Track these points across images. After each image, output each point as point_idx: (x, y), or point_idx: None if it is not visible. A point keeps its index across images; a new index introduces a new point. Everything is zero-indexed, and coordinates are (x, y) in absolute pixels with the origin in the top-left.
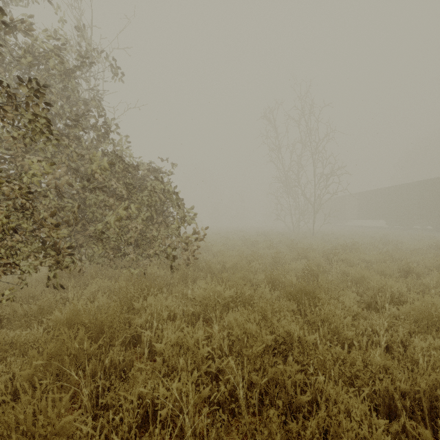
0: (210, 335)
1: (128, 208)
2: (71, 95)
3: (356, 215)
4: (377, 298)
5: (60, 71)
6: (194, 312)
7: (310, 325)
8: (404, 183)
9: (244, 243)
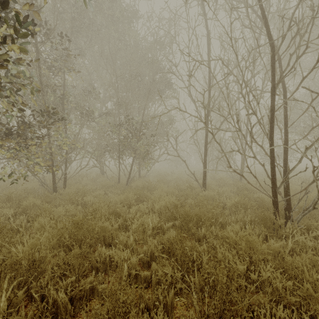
0: None
1: None
2: None
3: None
4: None
5: None
6: None
7: None
8: None
9: None
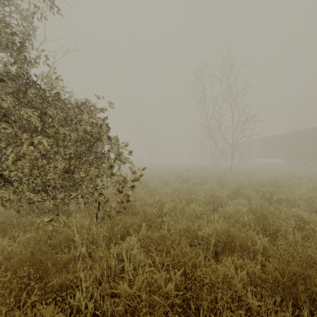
0: None
1: (52, 145)
2: None
3: (259, 155)
4: None
5: None
6: (115, 314)
7: None
8: (300, 130)
9: (177, 179)
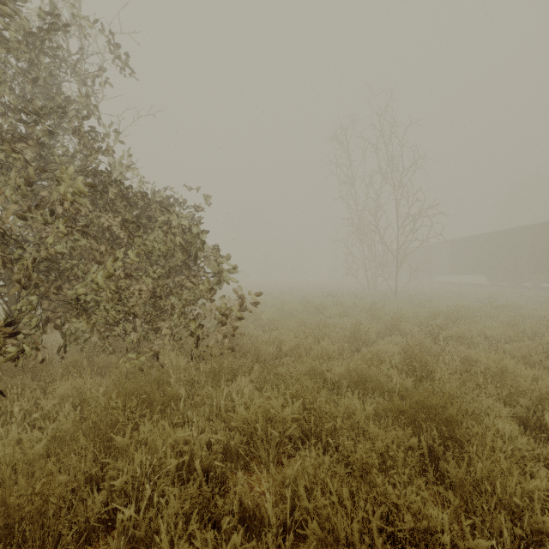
0: (258, 491)
1: None
2: (37, 79)
3: (446, 269)
4: (539, 412)
5: (4, 27)
6: (230, 445)
7: (438, 471)
8: (512, 228)
9: (306, 308)
